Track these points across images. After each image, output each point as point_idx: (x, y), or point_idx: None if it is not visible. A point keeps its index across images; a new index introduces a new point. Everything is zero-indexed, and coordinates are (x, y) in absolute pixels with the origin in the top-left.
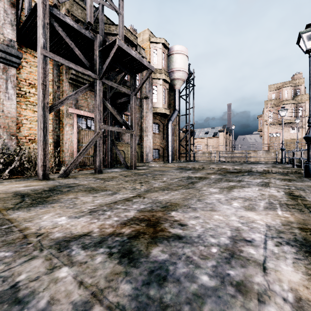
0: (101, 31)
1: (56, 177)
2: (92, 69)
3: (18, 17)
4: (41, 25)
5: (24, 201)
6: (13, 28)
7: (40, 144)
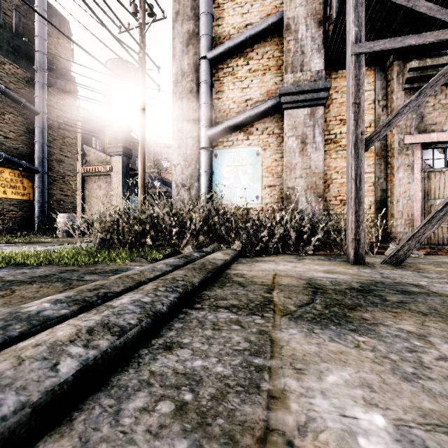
0: None
1: (377, 261)
2: None
3: (325, 34)
4: (351, 8)
5: (311, 304)
6: (321, 54)
7: (350, 204)
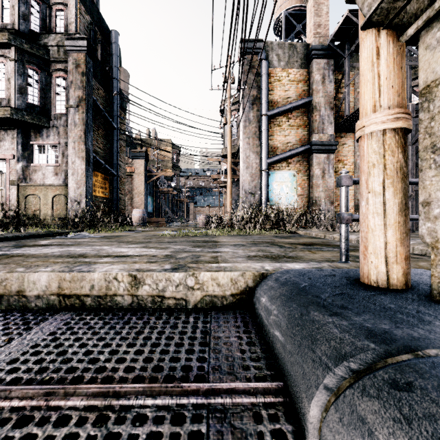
0: (408, 88)
1: None
2: None
3: (336, 117)
4: None
5: None
6: (332, 125)
7: None
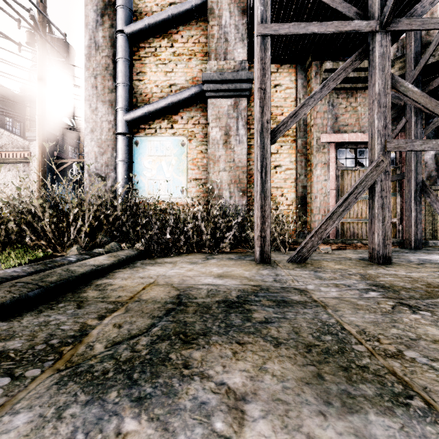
0: None
1: (285, 259)
2: (362, 18)
3: (247, 24)
4: None
5: (138, 337)
6: (244, 44)
7: (256, 198)
